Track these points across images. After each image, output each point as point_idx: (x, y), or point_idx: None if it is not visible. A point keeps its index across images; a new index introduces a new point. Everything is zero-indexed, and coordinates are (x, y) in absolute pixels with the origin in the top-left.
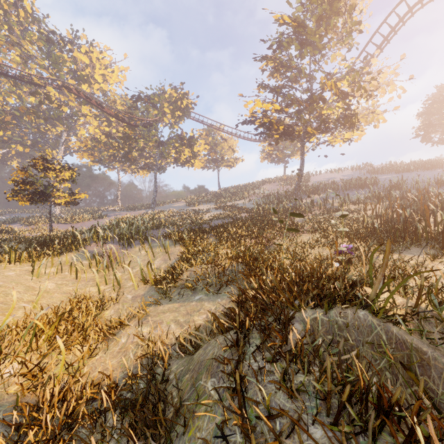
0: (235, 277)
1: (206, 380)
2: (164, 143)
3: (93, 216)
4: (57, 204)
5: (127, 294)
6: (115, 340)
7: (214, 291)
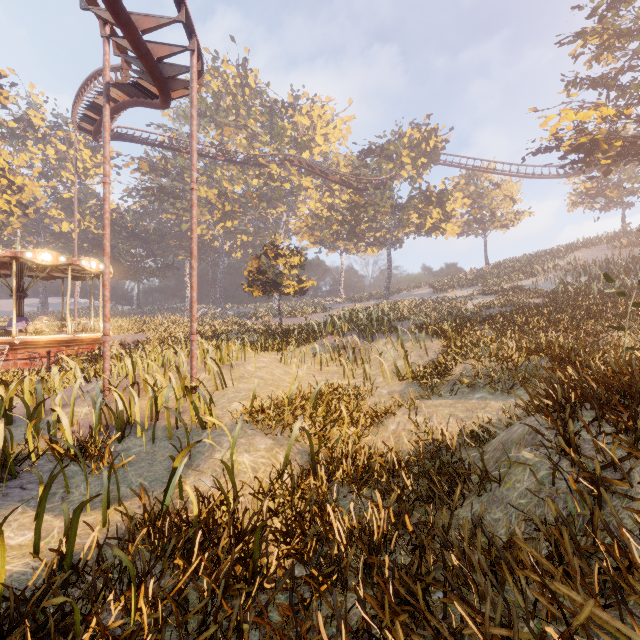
0: (536, 373)
1: (518, 451)
2: (401, 206)
3: (315, 308)
4: (285, 294)
5: (381, 389)
6: (382, 427)
7: (502, 390)
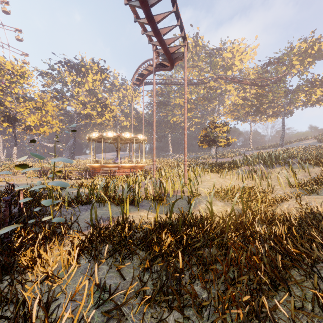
0: None
1: None
2: (292, 91)
3: (235, 154)
4: (219, 146)
5: (278, 191)
6: (279, 206)
7: None
